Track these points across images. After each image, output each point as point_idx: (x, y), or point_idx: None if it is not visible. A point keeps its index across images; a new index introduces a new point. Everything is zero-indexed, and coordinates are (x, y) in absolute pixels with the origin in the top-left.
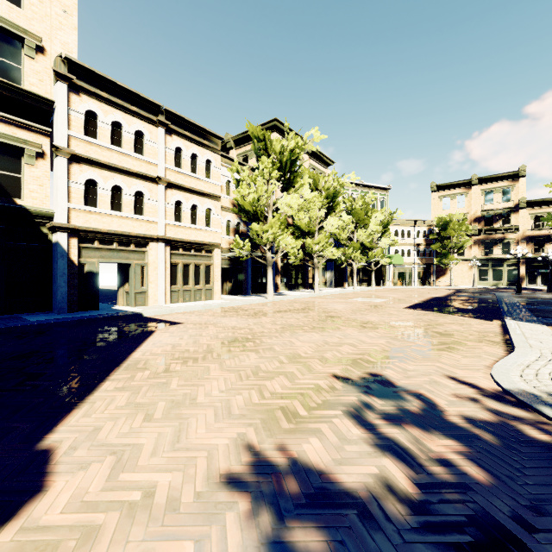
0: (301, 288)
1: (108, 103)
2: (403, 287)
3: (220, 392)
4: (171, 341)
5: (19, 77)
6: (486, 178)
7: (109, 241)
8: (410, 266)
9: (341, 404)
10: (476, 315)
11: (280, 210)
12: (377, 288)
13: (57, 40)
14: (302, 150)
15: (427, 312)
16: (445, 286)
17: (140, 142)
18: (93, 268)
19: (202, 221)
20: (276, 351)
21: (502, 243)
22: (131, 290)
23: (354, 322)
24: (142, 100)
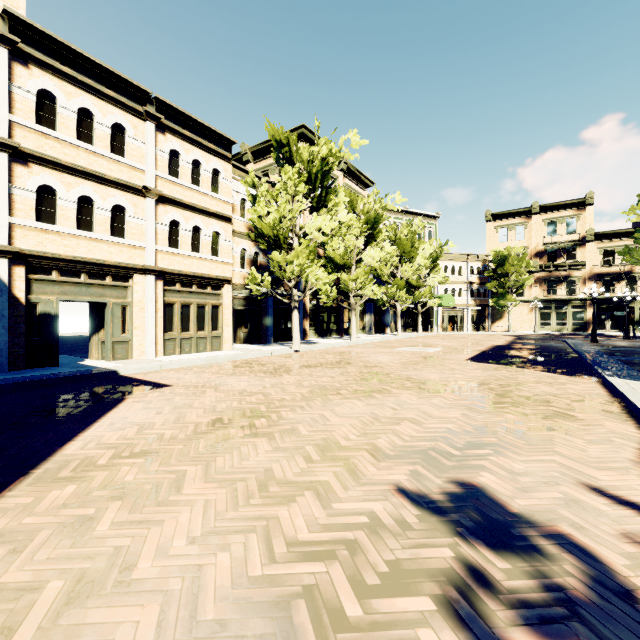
0: (334, 334)
1: (72, 81)
2: (454, 333)
3: (188, 543)
4: (141, 417)
5: None
6: (549, 206)
7: (75, 271)
8: (461, 309)
9: (426, 575)
10: (560, 369)
11: (309, 236)
12: (424, 334)
13: None
14: (336, 159)
15: (497, 366)
16: (502, 332)
17: (120, 140)
18: (50, 309)
19: (207, 248)
20: (301, 435)
21: (567, 282)
22: (107, 338)
23: (409, 381)
24: (123, 83)
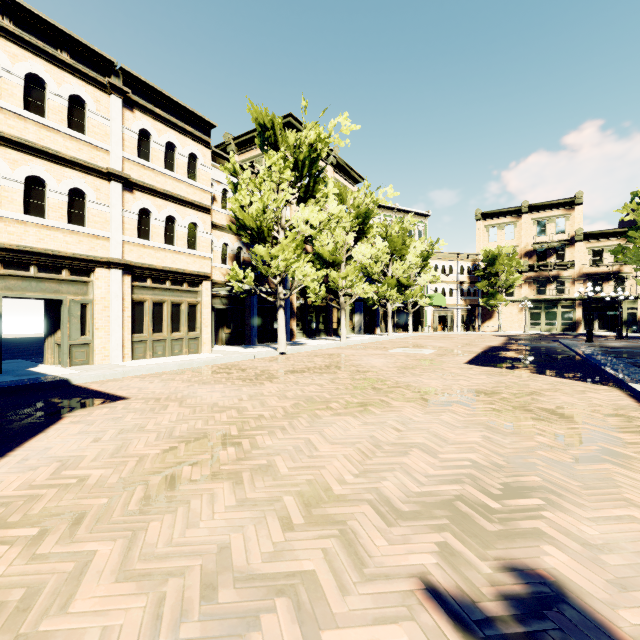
0: (323, 335)
1: (17, 42)
2: (445, 333)
3: None
4: (69, 448)
5: None
6: (539, 206)
7: (22, 263)
8: (452, 308)
9: None
10: (570, 374)
11: (296, 229)
12: (415, 334)
13: None
14: (325, 145)
15: (501, 370)
16: (493, 332)
17: (79, 114)
18: None
19: (183, 240)
20: (278, 476)
21: (556, 282)
22: (63, 341)
23: (409, 390)
24: (82, 49)
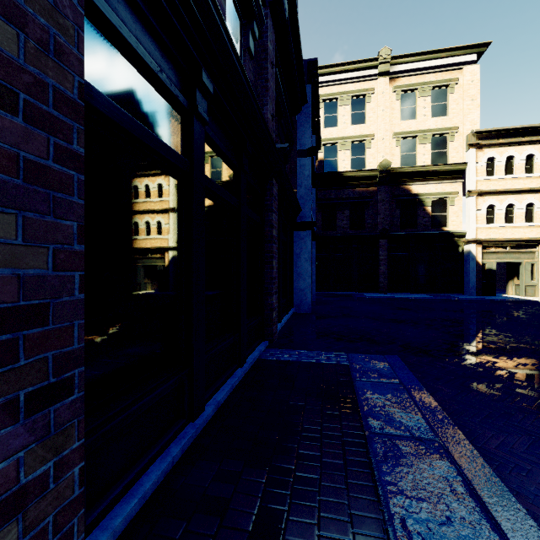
0: None
1: (502, 145)
2: None
3: None
4: None
5: (445, 156)
6: None
7: (503, 246)
8: None
9: None
10: None
11: None
12: None
13: (467, 122)
14: None
15: None
16: None
17: (529, 163)
18: (491, 266)
19: None
20: None
21: None
22: (521, 283)
23: None
24: (532, 128)
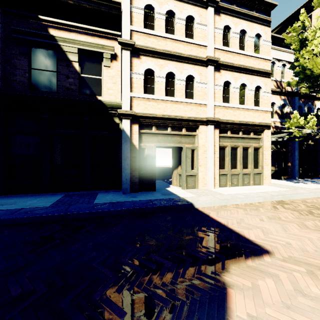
0: None
1: None
2: None
3: None
4: None
5: None
6: None
7: (164, 126)
8: None
9: None
10: None
11: None
12: None
13: None
14: None
15: None
16: None
17: (190, 29)
18: (151, 152)
19: (250, 100)
20: None
21: None
22: (182, 173)
23: None
24: None
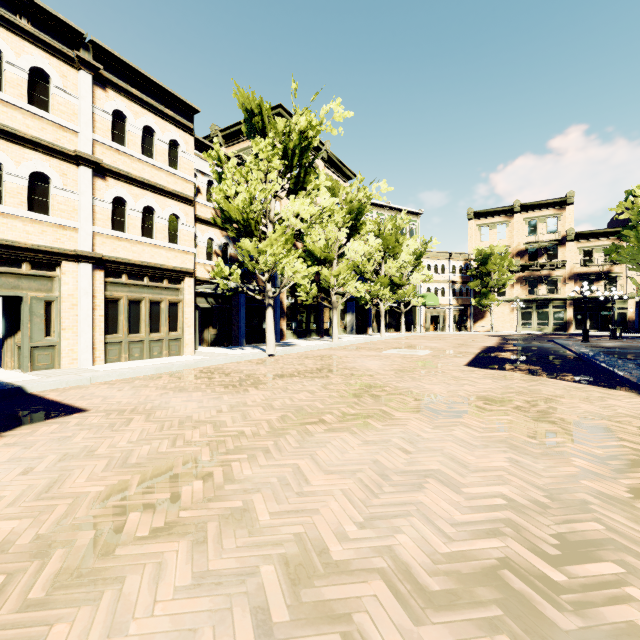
0: (314, 335)
1: None
2: (437, 333)
3: None
4: None
5: None
6: (530, 205)
7: None
8: (444, 308)
9: None
10: (579, 377)
11: (285, 222)
12: (408, 335)
13: None
14: (317, 133)
15: (505, 373)
16: (485, 332)
17: (42, 90)
18: None
19: (162, 233)
20: (256, 528)
21: (547, 281)
22: (23, 342)
23: (411, 397)
24: (45, 16)
